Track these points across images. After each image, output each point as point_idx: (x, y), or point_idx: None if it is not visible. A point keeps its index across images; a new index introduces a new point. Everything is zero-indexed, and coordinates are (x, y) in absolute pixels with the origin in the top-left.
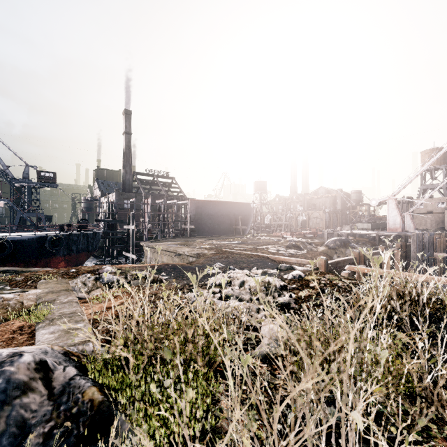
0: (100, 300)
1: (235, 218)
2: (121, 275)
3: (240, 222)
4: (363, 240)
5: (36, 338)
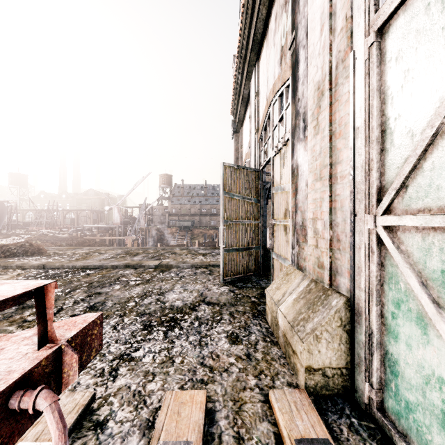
0: None
1: None
2: None
3: None
4: (102, 231)
5: None
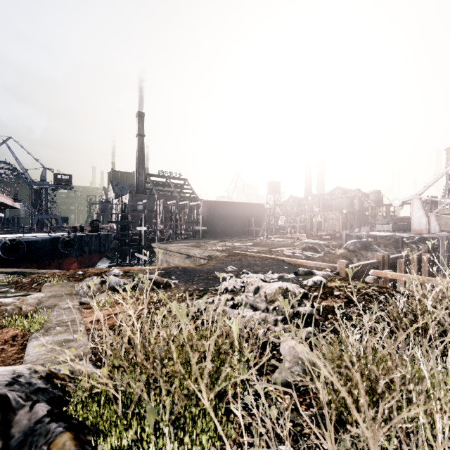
0: (104, 306)
1: (247, 220)
2: (129, 278)
3: (253, 223)
4: (384, 242)
5: (26, 351)
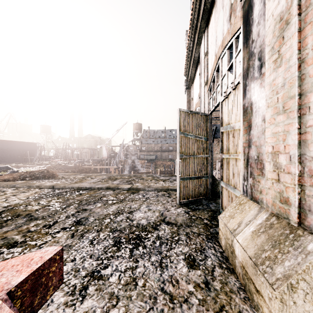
0: None
1: (24, 152)
2: None
3: (29, 154)
4: (95, 162)
5: None
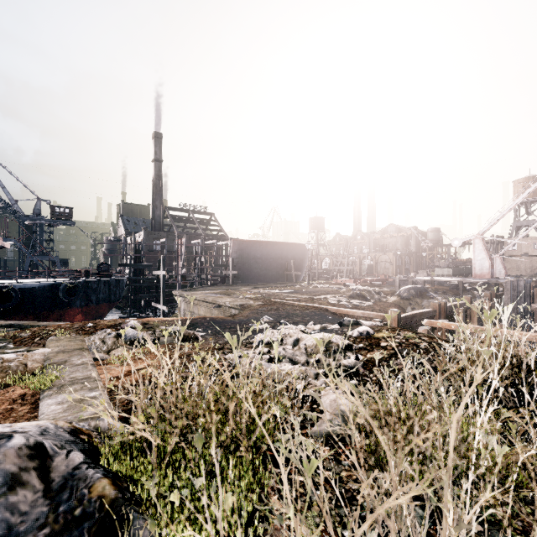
0: (122, 362)
1: (286, 262)
2: (148, 331)
3: (293, 267)
4: (443, 289)
5: (40, 410)
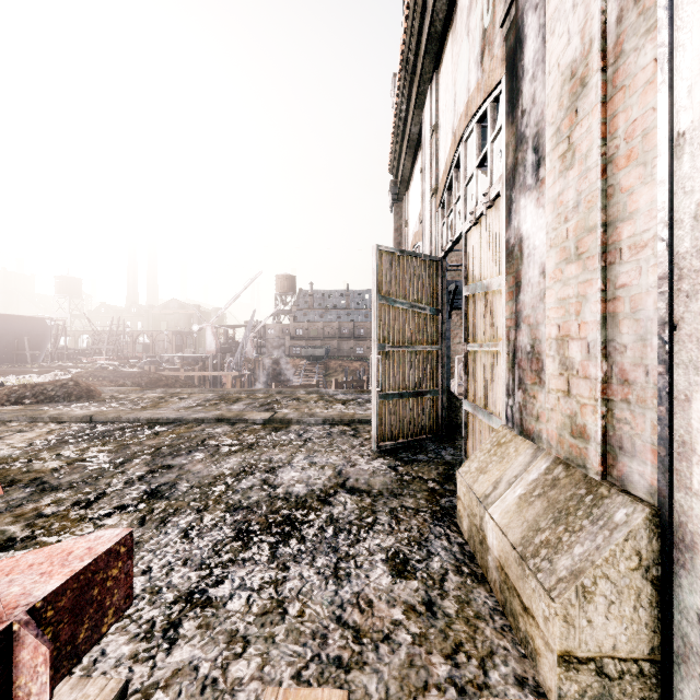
0: None
1: (16, 340)
2: None
3: (28, 345)
4: (189, 363)
5: None
